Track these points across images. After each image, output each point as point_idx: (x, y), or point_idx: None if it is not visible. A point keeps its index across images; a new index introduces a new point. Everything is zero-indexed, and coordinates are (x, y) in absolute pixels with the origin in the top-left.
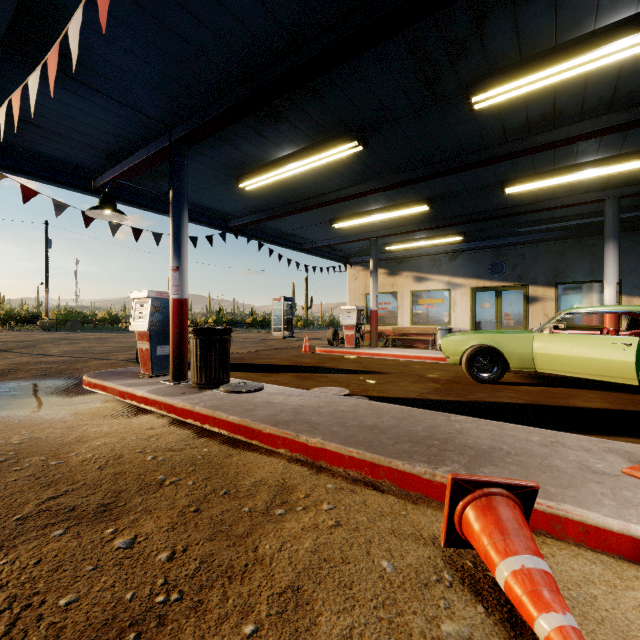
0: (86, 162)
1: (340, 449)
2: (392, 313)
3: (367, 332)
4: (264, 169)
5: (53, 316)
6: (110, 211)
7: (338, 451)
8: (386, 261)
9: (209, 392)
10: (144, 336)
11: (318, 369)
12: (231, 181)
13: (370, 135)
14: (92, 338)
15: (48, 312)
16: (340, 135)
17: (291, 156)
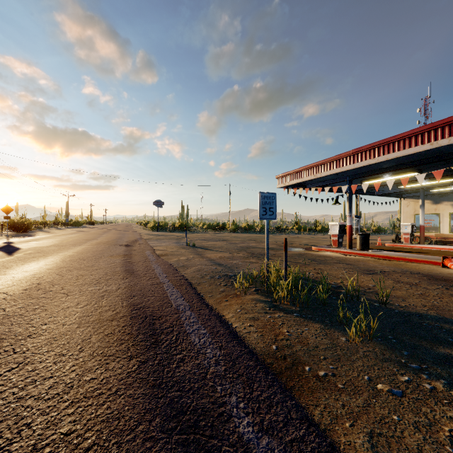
0: (311, 183)
1: (418, 259)
2: (435, 226)
3: (416, 236)
4: (374, 179)
5: (231, 226)
6: (339, 204)
7: (417, 259)
8: (430, 195)
9: (366, 251)
10: (335, 236)
11: (394, 251)
12: (357, 181)
13: (423, 169)
14: (264, 236)
15: (230, 224)
16: (410, 170)
17: (387, 175)
